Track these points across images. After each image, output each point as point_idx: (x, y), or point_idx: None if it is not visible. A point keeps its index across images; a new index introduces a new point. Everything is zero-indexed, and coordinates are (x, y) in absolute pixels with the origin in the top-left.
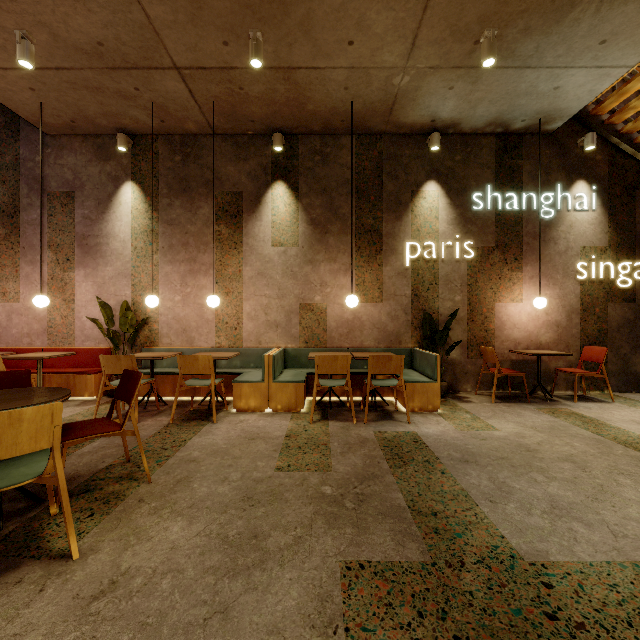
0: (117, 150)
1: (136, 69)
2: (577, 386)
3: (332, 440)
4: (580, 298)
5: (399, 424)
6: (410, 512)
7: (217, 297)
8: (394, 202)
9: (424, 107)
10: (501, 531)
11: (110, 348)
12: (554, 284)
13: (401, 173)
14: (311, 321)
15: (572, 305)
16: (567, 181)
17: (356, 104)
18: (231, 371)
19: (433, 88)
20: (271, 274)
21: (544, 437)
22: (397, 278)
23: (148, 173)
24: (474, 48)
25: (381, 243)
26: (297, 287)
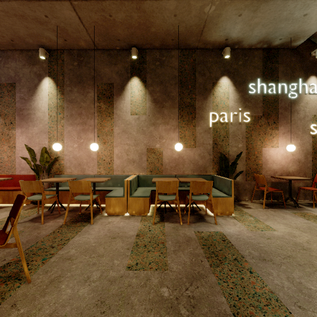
0: (40, 59)
1: (43, 1)
2: (310, 197)
3: (167, 239)
4: (312, 145)
5: (210, 225)
6: None
7: (96, 144)
8: (202, 89)
9: (222, 29)
10: None
11: (35, 175)
12: (297, 137)
13: (207, 72)
14: (154, 159)
15: (308, 149)
16: (305, 76)
17: (181, 27)
18: (106, 189)
19: (229, 15)
20: (130, 131)
21: (309, 236)
22: (204, 134)
23: (58, 72)
24: None
25: (195, 113)
26: (145, 139)
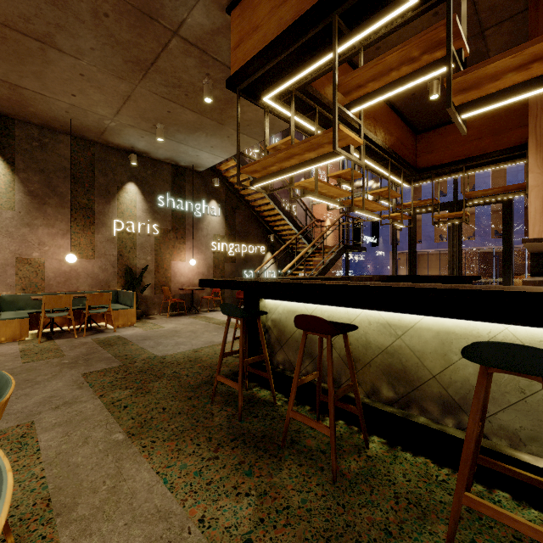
0: None
1: None
2: (212, 305)
3: (61, 346)
4: (213, 260)
5: (109, 333)
6: (115, 357)
7: None
8: (105, 191)
9: (126, 139)
10: (153, 353)
11: None
12: (202, 252)
13: (110, 173)
14: (29, 272)
15: (210, 264)
16: (208, 199)
17: (75, 121)
18: None
19: (131, 133)
20: None
21: (186, 326)
22: (107, 243)
23: None
24: (154, 127)
25: (94, 218)
26: (13, 244)
